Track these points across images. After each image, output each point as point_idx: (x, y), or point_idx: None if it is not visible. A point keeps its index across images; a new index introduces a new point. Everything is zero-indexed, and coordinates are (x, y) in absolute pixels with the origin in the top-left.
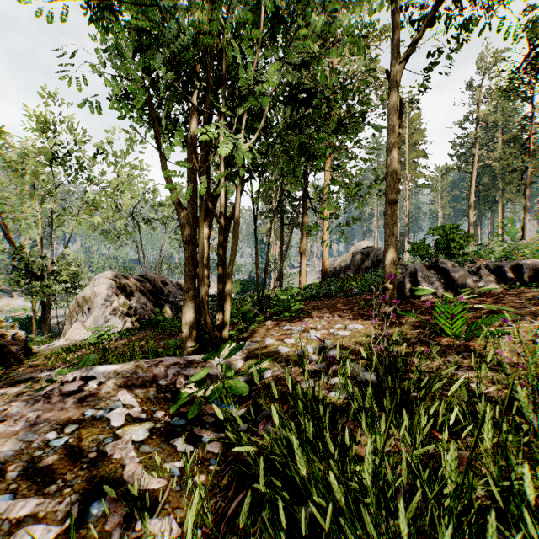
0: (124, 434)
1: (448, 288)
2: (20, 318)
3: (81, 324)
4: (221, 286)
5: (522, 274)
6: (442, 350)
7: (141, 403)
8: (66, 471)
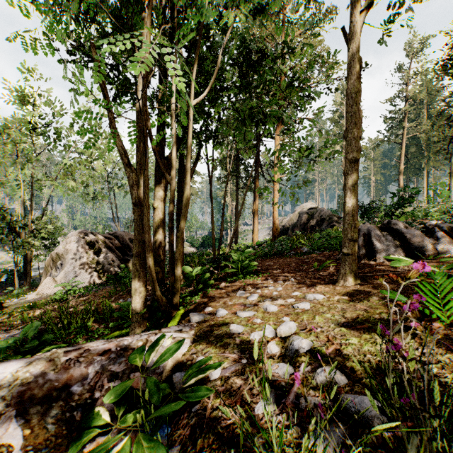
0: None
1: (403, 250)
2: (7, 270)
3: (52, 279)
4: (172, 250)
5: None
6: (443, 346)
7: (27, 439)
8: None
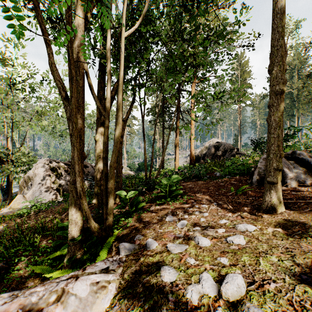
0: None
1: (310, 177)
2: None
3: (22, 196)
4: (105, 178)
5: None
6: None
7: None
8: None
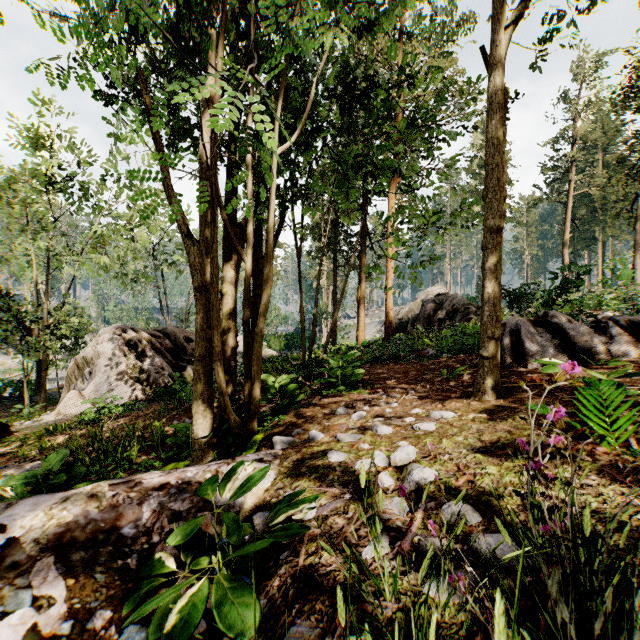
0: None
1: (565, 352)
2: (13, 382)
3: (77, 393)
4: (247, 352)
5: None
6: (608, 476)
7: (71, 591)
8: None
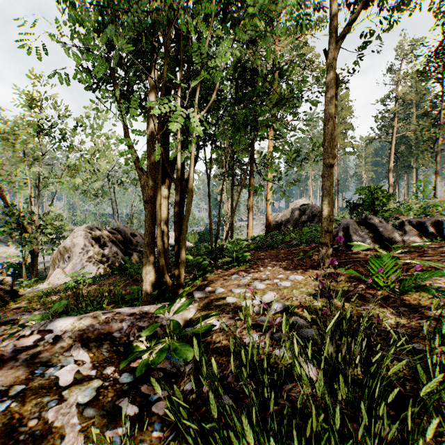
0: (69, 396)
1: (376, 241)
2: (13, 264)
3: (61, 270)
4: (177, 240)
5: (442, 230)
6: (379, 304)
7: (92, 358)
8: (0, 444)
